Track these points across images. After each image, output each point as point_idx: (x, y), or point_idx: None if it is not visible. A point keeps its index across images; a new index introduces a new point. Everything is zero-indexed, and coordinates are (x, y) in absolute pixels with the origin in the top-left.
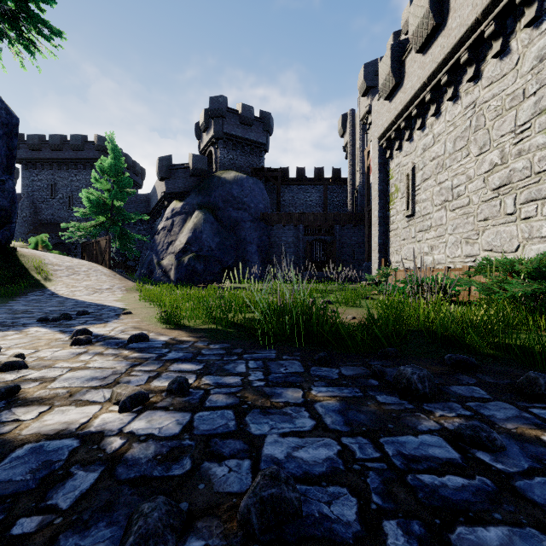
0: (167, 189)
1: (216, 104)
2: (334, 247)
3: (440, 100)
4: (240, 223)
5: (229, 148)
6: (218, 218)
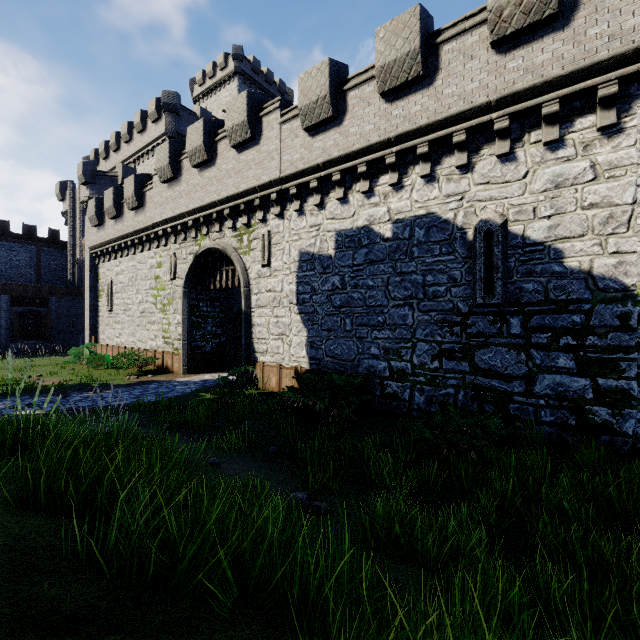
0: None
1: None
2: (50, 319)
3: (124, 251)
4: None
5: None
6: None
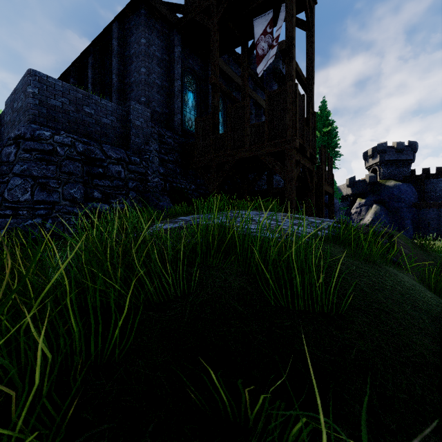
0: (352, 192)
1: (381, 147)
2: None
3: None
4: (399, 209)
5: (388, 167)
6: (386, 207)
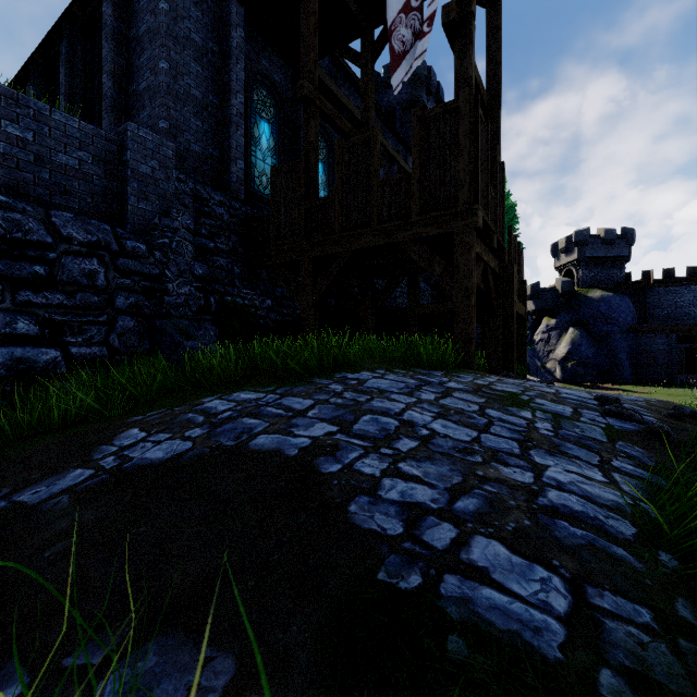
0: (536, 307)
1: (580, 237)
2: None
3: None
4: (609, 335)
5: (591, 268)
6: (589, 332)
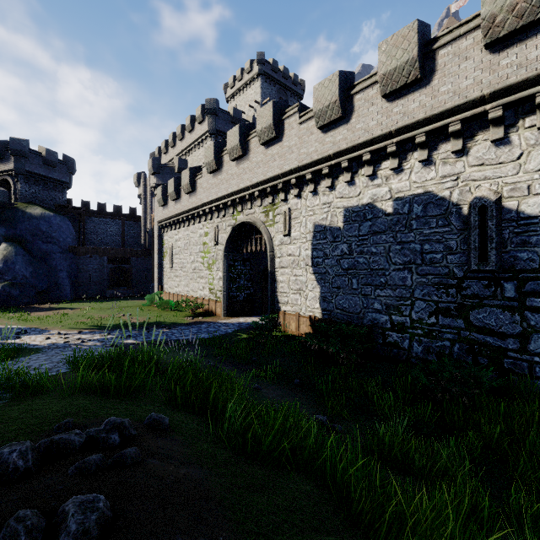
0: None
1: (18, 146)
2: (132, 273)
3: (181, 224)
4: (50, 254)
5: (32, 183)
6: (28, 250)
